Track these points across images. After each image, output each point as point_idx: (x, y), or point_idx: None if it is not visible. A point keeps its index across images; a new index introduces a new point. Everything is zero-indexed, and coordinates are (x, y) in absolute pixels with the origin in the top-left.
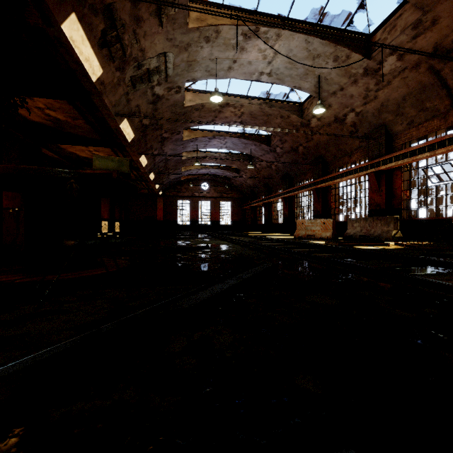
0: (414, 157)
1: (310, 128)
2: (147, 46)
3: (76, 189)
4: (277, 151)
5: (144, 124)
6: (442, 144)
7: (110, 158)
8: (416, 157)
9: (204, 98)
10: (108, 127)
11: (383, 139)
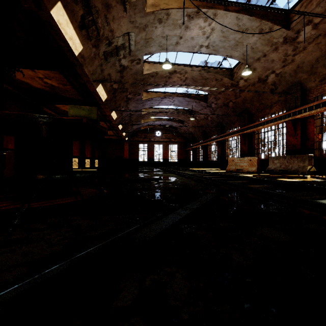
0: None
1: (238, 88)
2: (115, 27)
3: (44, 129)
4: (212, 106)
5: (114, 88)
6: None
7: (82, 108)
8: None
9: (157, 68)
10: (88, 91)
11: (299, 93)
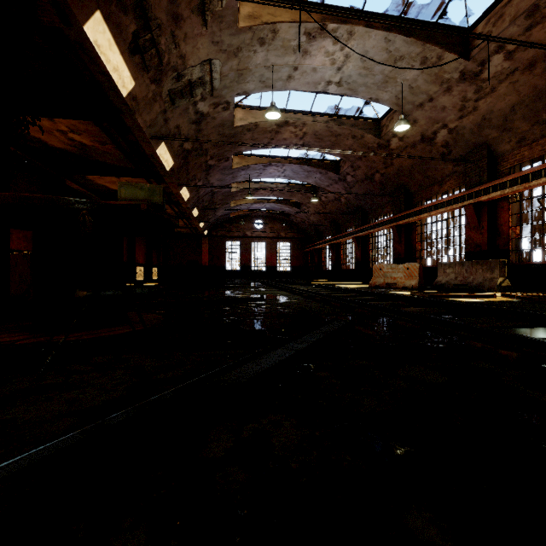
0: (526, 184)
1: (389, 150)
2: (188, 51)
3: (89, 222)
4: (348, 180)
5: (186, 148)
6: None
7: (139, 186)
8: (529, 184)
9: (257, 116)
10: (143, 153)
11: (485, 161)
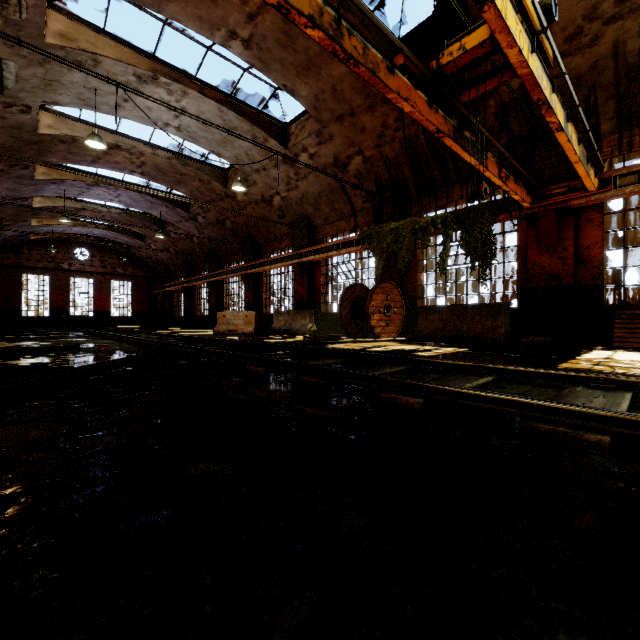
0: (327, 254)
1: (237, 201)
2: None
3: None
4: (199, 221)
5: None
6: (344, 246)
7: None
8: (328, 254)
9: (76, 129)
10: None
11: (306, 230)
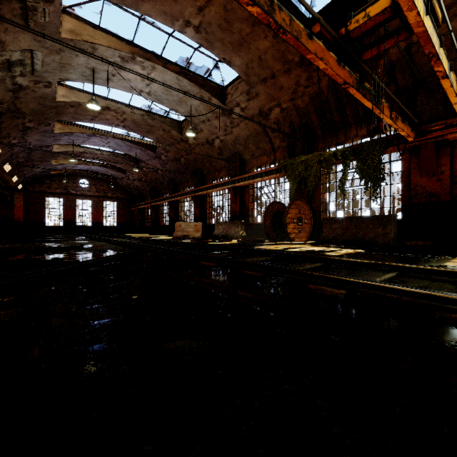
0: (253, 180)
1: (189, 144)
2: (8, 40)
3: None
4: (163, 159)
5: None
6: (266, 174)
7: None
8: (254, 180)
9: (81, 97)
10: None
11: (238, 163)
